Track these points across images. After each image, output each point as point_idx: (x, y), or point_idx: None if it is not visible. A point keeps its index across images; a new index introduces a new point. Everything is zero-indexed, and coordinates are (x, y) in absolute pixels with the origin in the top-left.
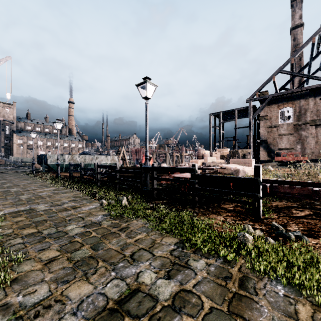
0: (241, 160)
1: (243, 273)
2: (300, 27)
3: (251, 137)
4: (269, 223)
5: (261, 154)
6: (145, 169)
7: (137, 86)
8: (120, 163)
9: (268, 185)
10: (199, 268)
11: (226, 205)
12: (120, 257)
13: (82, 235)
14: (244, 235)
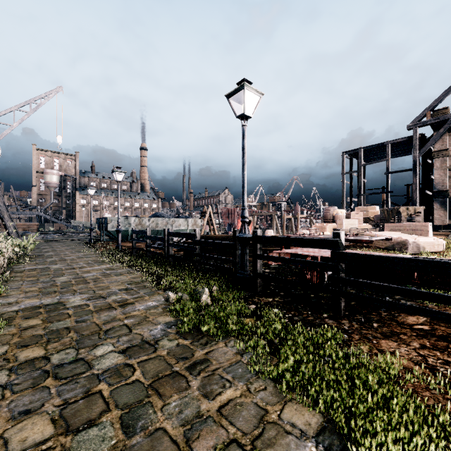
0: (406, 225)
1: None
2: None
3: (417, 186)
4: None
5: (435, 214)
6: (241, 241)
7: (228, 97)
8: (205, 230)
9: None
10: None
11: (409, 318)
12: None
13: (115, 375)
14: None
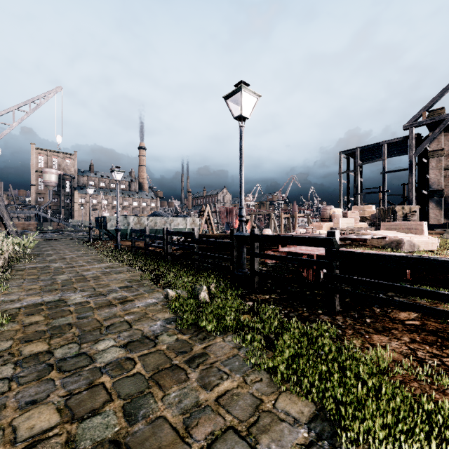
0: (402, 224)
1: None
2: None
3: (413, 185)
4: None
5: (431, 213)
6: (238, 239)
7: (226, 99)
8: (204, 228)
9: None
10: None
11: (401, 314)
12: None
13: (117, 368)
14: None
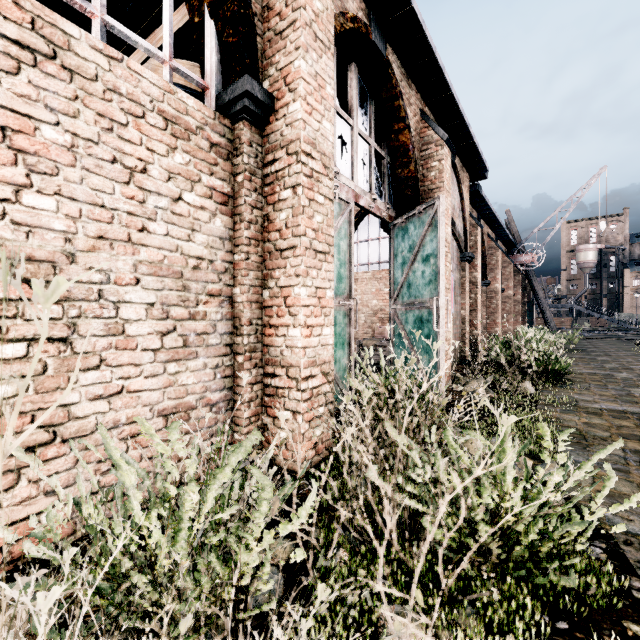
0: None
1: None
2: None
3: None
4: None
5: None
6: None
7: None
8: None
9: None
10: None
11: None
12: None
13: None
14: None
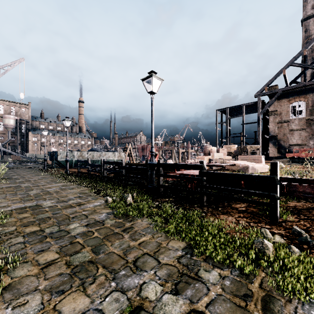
0: (250, 157)
1: (265, 291)
2: (312, 17)
3: (260, 132)
4: (288, 227)
5: (270, 150)
6: (150, 166)
7: (143, 81)
8: (126, 160)
9: (285, 184)
10: (211, 281)
11: (237, 205)
12: (122, 262)
13: (84, 235)
14: (263, 243)
